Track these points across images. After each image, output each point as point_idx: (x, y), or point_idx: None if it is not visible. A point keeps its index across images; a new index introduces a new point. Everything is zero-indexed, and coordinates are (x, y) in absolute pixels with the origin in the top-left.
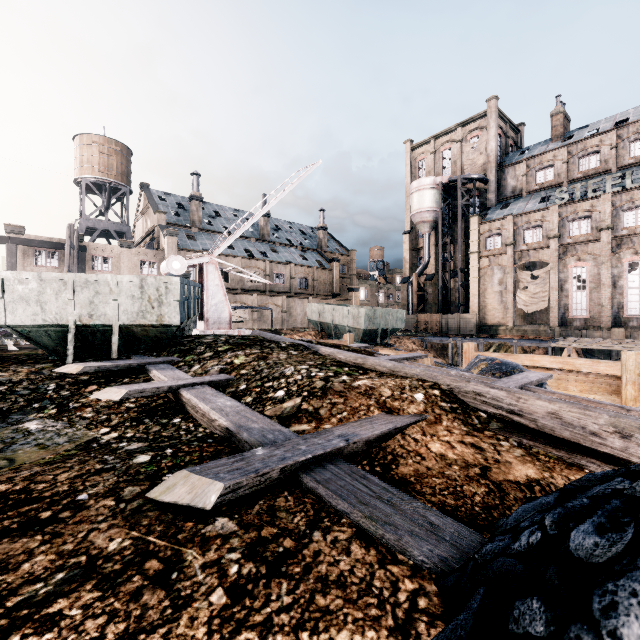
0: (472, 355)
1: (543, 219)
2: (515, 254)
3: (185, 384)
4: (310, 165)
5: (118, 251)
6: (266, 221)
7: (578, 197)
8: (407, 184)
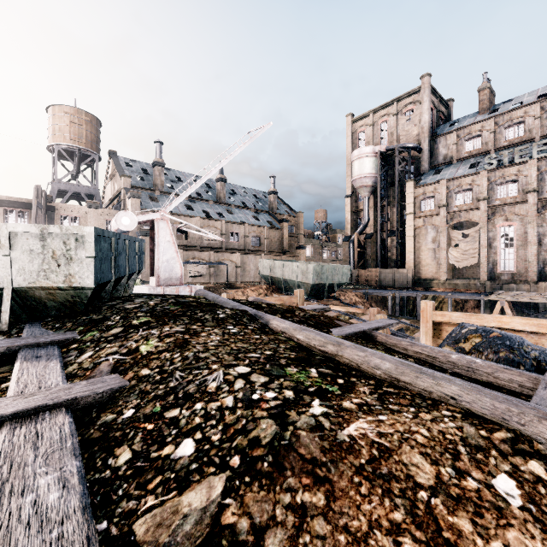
0: (430, 314)
1: (473, 183)
2: (447, 215)
3: (18, 411)
4: (261, 127)
5: (85, 211)
6: (223, 185)
7: (506, 163)
8: (348, 153)
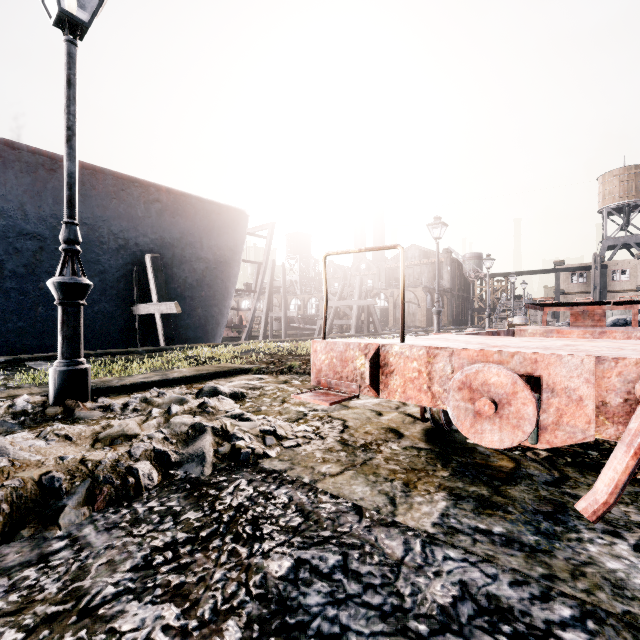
0: None
1: None
2: None
3: None
4: None
5: (634, 263)
6: None
7: None
8: None
